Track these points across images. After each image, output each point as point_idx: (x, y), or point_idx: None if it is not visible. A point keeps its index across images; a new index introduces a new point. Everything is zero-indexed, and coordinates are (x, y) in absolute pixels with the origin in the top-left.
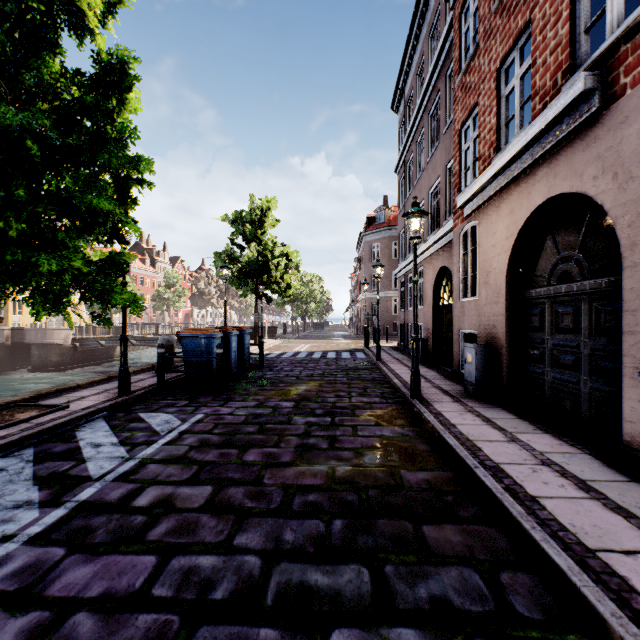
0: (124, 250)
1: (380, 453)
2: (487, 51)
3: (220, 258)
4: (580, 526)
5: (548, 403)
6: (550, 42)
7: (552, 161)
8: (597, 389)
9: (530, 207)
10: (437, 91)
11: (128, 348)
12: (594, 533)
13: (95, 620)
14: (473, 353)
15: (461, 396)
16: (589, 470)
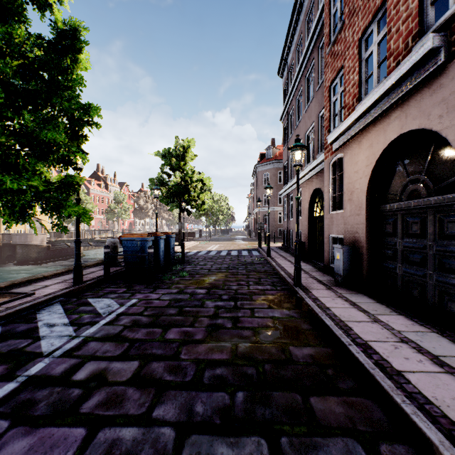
0: (77, 174)
1: (272, 331)
2: (351, 26)
3: (153, 182)
4: (442, 399)
5: (399, 291)
6: (402, 14)
7: (404, 105)
8: (441, 281)
9: (386, 141)
10: (312, 59)
11: (88, 248)
12: (454, 406)
13: None
14: (341, 252)
15: (332, 284)
16: (439, 347)
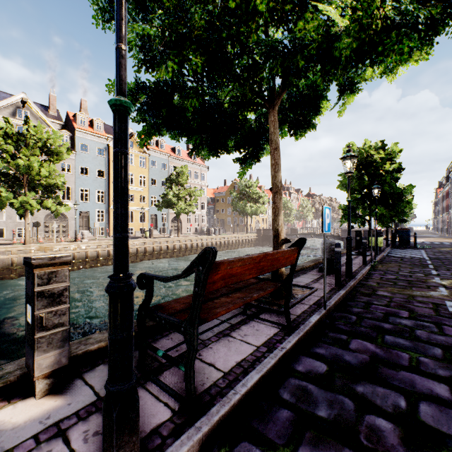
0: None
1: None
2: None
3: None
4: None
5: None
6: None
7: None
8: None
9: None
10: None
11: None
12: None
13: (451, 257)
14: None
15: None
16: None
